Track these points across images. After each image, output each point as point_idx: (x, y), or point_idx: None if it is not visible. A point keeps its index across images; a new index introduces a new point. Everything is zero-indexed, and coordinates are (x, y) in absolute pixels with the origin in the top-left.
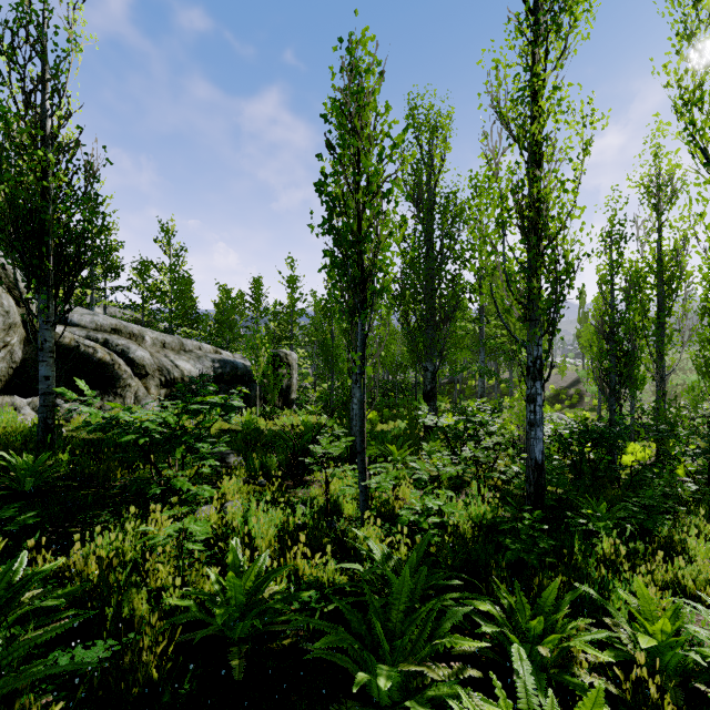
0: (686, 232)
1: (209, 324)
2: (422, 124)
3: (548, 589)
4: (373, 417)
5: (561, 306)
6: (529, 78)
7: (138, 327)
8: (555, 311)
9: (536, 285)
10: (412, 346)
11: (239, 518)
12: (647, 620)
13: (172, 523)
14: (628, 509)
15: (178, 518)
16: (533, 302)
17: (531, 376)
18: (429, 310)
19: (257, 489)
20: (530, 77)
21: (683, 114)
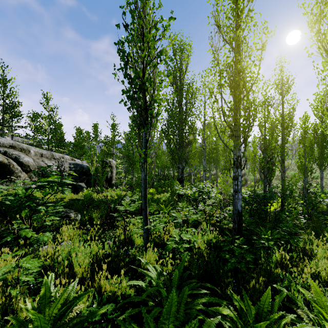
0: (293, 106)
1: (70, 147)
2: (177, 48)
3: (264, 294)
4: (153, 191)
5: (251, 129)
6: (235, 6)
7: (26, 145)
8: (248, 131)
9: (239, 117)
10: (172, 156)
11: (62, 255)
12: (321, 308)
13: (19, 259)
14: (279, 233)
15: (23, 256)
16: (236, 127)
17: (236, 166)
18: (180, 138)
19: (86, 232)
20: (236, 5)
21: (314, 27)
